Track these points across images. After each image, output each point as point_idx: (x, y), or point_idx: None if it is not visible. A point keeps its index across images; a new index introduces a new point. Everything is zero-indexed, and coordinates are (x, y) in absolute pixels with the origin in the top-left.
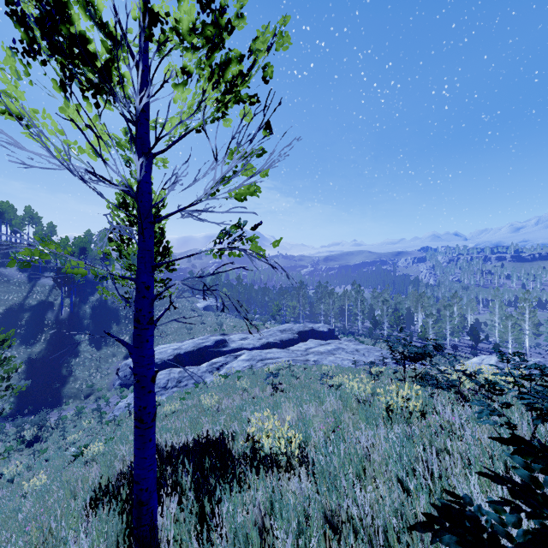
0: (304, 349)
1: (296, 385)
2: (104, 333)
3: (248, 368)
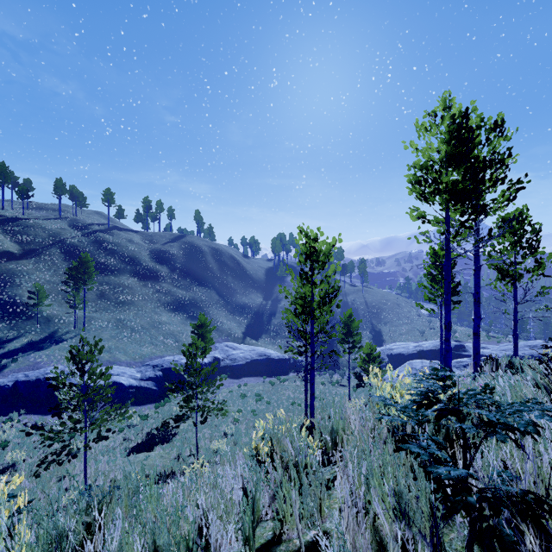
0: None
1: None
2: None
3: None
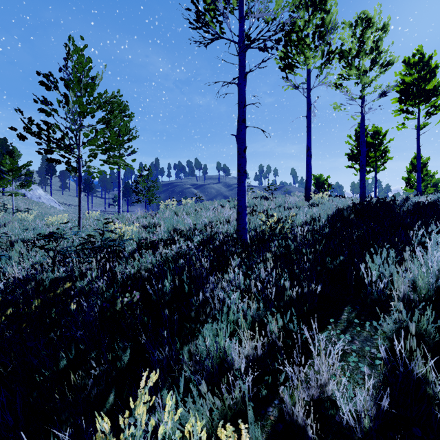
0: None
1: None
2: None
3: None
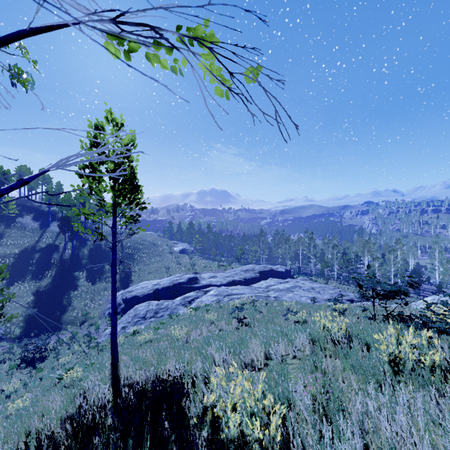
0: (265, 287)
1: (260, 320)
2: (98, 271)
3: (216, 302)
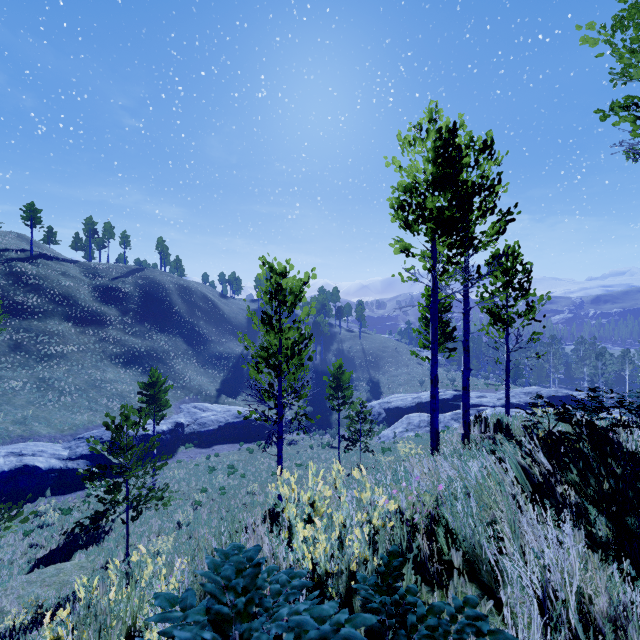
0: None
1: None
2: None
3: None
